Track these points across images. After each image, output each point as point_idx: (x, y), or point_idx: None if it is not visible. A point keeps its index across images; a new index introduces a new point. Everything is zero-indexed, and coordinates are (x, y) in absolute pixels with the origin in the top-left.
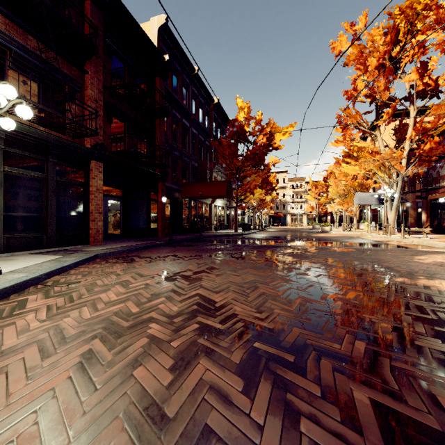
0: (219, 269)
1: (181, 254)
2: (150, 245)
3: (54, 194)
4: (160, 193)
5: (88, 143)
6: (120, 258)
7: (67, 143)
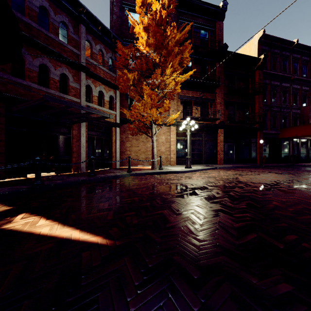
0: (260, 175)
1: (255, 170)
2: (244, 166)
3: (205, 145)
4: (258, 138)
5: (217, 122)
6: (225, 169)
7: (209, 125)
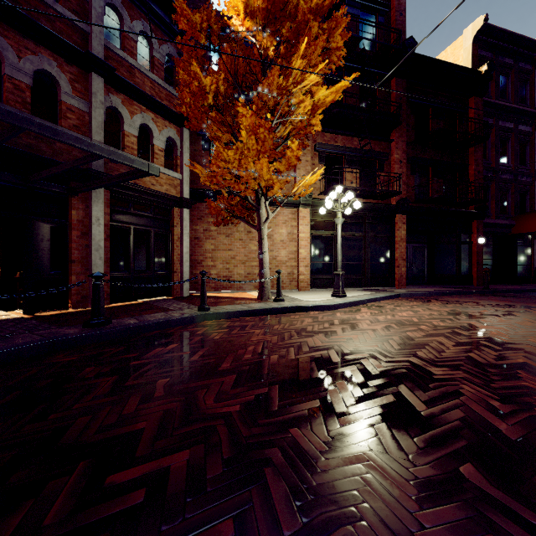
0: (517, 316)
1: (487, 302)
2: (453, 291)
3: (369, 247)
4: (475, 233)
5: (393, 201)
6: (418, 299)
7: (377, 206)
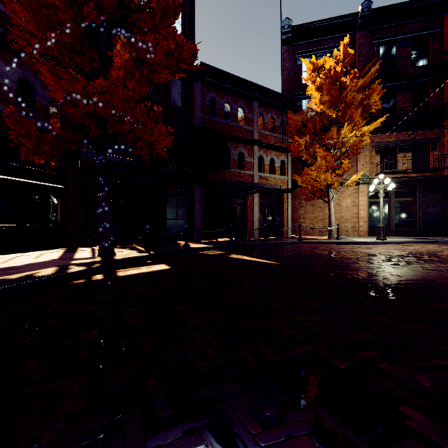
0: None
1: None
2: None
3: (420, 208)
4: None
5: (446, 172)
6: None
7: (427, 178)
